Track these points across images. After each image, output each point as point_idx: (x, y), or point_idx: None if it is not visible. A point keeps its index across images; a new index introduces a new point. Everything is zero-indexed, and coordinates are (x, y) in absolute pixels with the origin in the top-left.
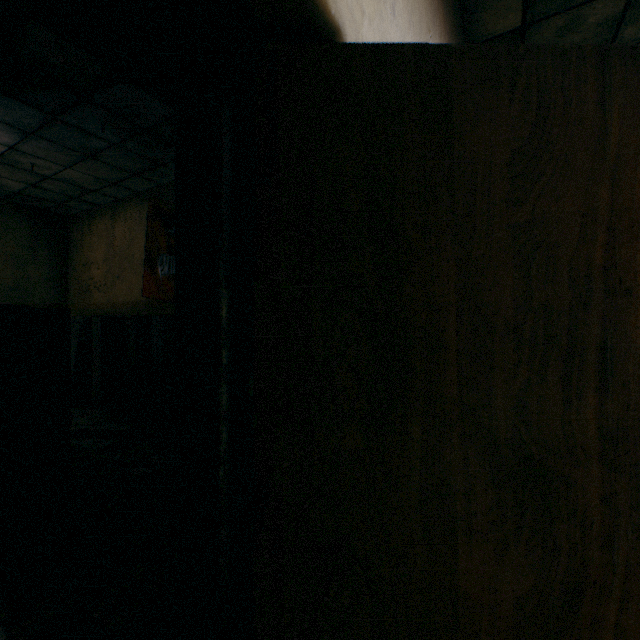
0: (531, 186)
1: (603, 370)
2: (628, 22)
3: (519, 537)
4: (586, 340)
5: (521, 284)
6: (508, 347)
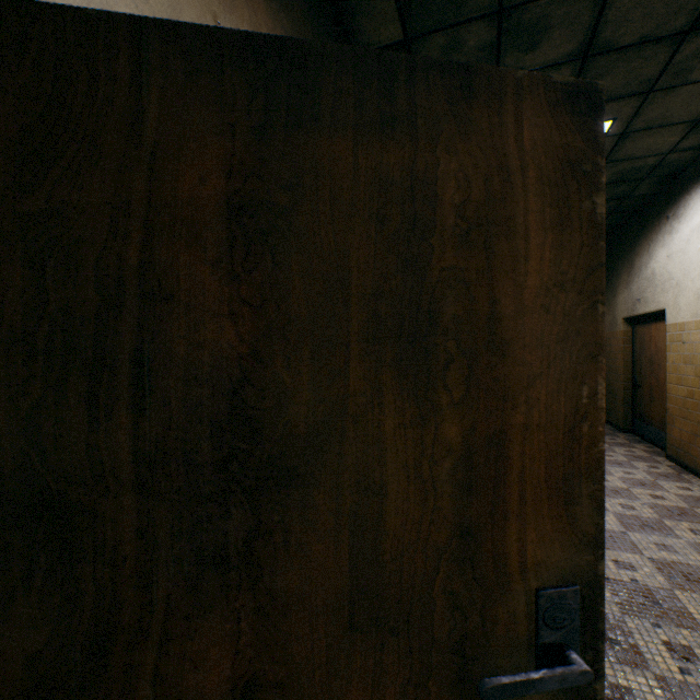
0: (48, 170)
1: (141, 385)
2: (506, 50)
3: (32, 585)
4: (119, 351)
5: (35, 285)
6: (17, 359)
